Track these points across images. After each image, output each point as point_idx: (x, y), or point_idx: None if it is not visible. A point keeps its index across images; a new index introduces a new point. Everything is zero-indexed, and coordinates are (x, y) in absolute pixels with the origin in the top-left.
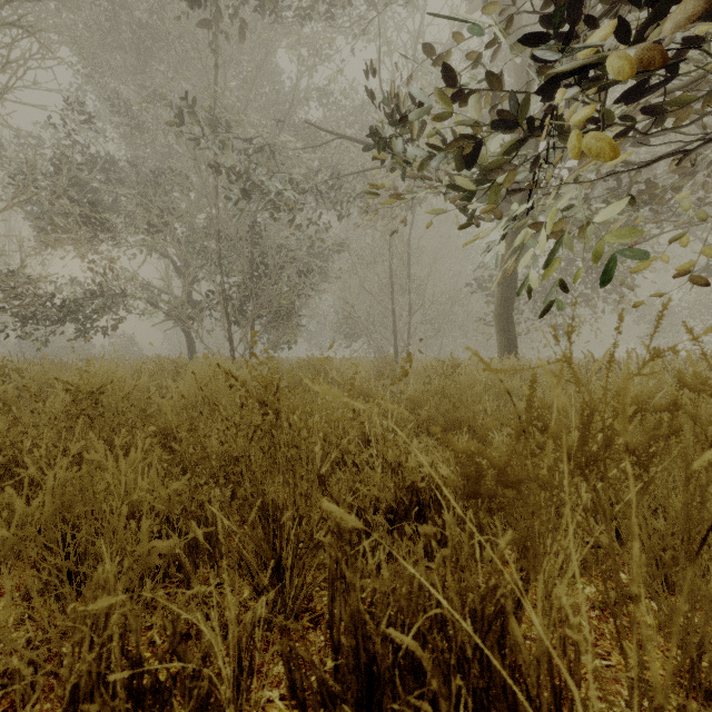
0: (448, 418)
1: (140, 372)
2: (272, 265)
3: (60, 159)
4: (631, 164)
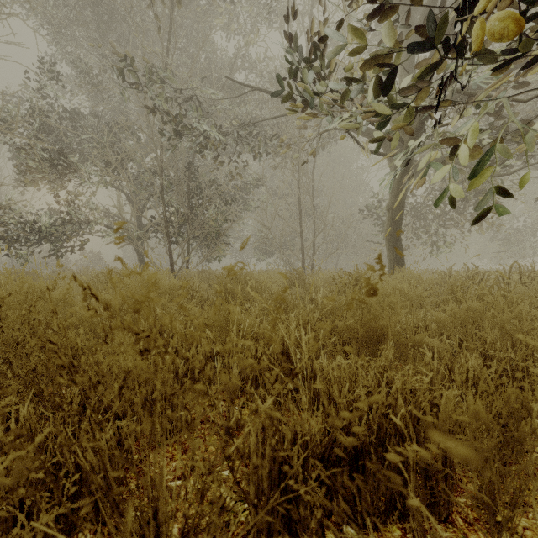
0: (367, 329)
1: (55, 282)
2: (204, 195)
3: (32, 109)
4: (515, 98)
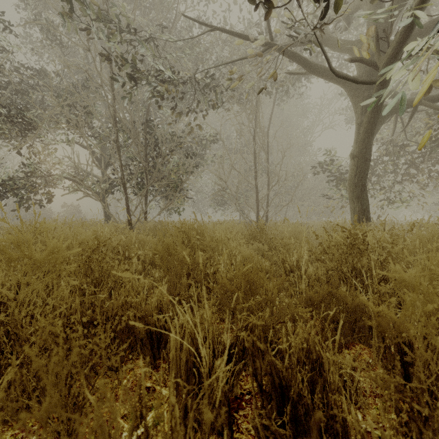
0: None
1: None
2: (161, 148)
3: None
4: None
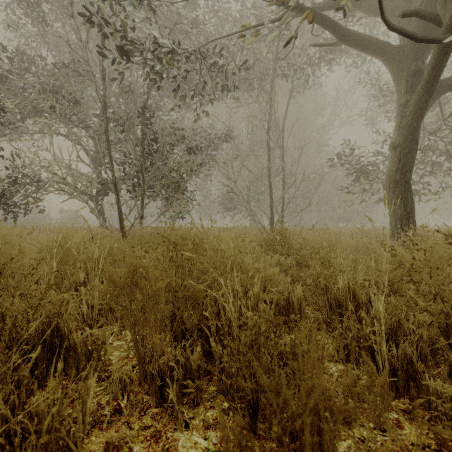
0: None
1: None
2: (160, 142)
3: None
4: None
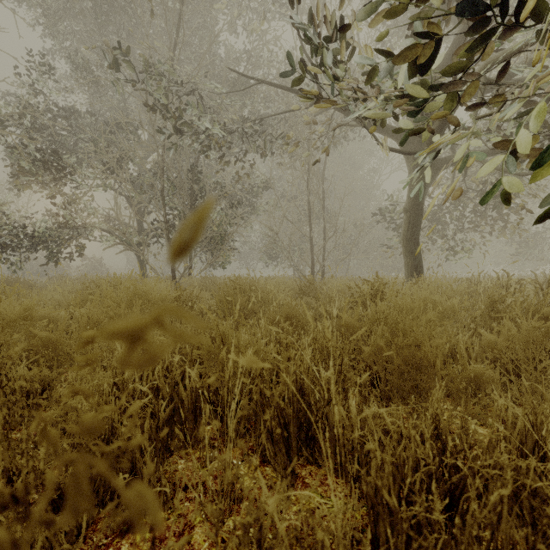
0: (404, 358)
1: None
2: (207, 197)
3: (24, 105)
4: None
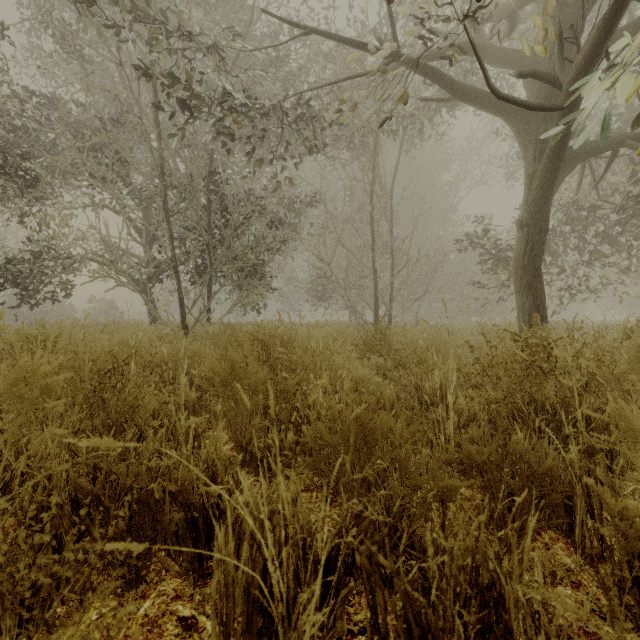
0: None
1: None
2: (232, 213)
3: None
4: None
